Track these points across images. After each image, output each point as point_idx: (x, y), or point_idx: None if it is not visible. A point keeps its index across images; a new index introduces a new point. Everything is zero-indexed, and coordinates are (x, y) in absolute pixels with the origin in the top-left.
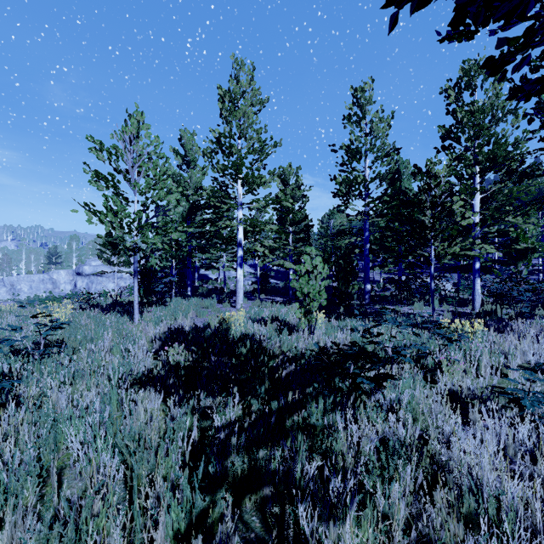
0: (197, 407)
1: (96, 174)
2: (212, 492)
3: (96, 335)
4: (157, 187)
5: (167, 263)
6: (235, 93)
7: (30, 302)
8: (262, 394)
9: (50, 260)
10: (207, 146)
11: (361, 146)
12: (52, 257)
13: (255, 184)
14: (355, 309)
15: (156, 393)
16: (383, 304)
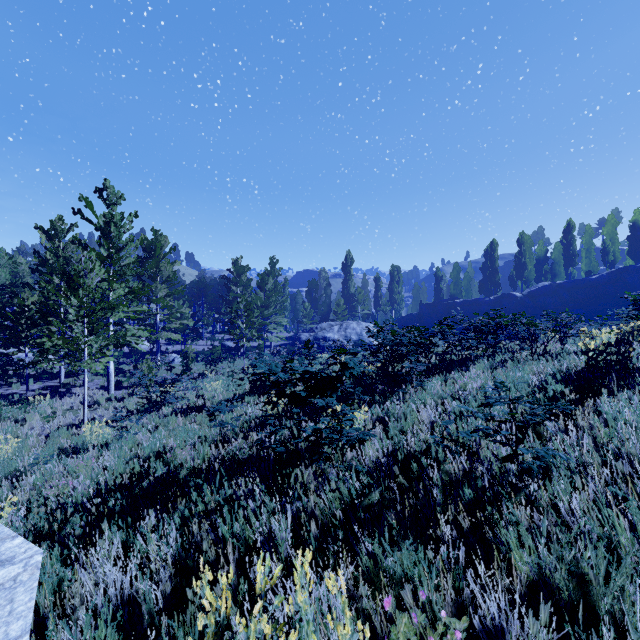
0: None
1: None
2: None
3: None
4: None
5: None
6: None
7: None
8: None
9: None
10: None
11: None
12: None
13: None
14: None
15: None
16: None
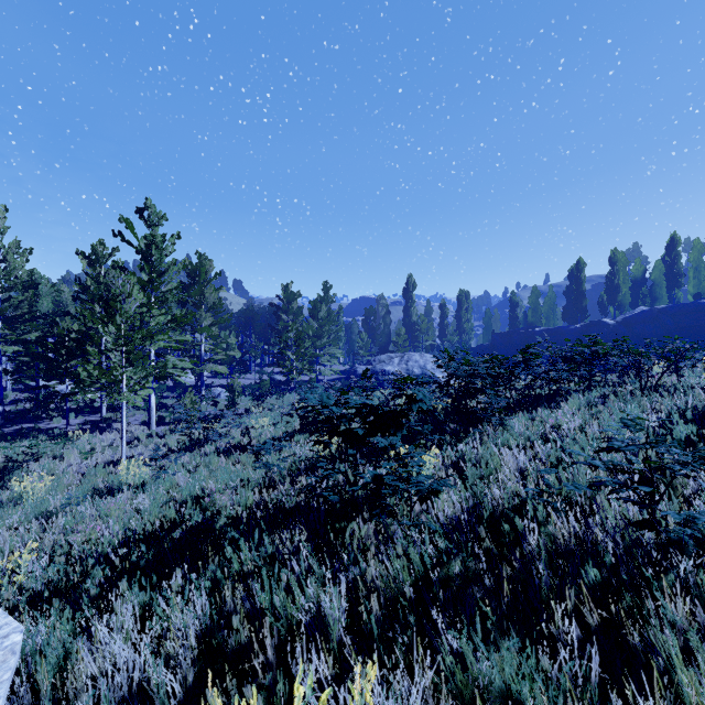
0: None
1: None
2: None
3: None
4: None
5: None
6: None
7: None
8: None
9: None
10: None
11: None
12: None
13: None
14: None
15: None
16: (21, 423)
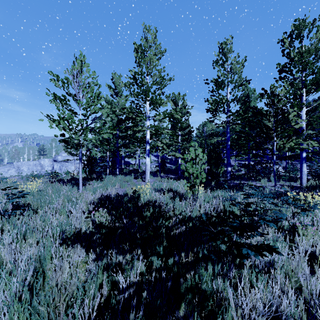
0: (110, 263)
1: (54, 96)
2: None
3: (52, 200)
4: (93, 104)
5: (103, 154)
6: (144, 47)
7: (3, 179)
8: (160, 252)
9: (40, 153)
10: (127, 81)
11: (225, 79)
12: (41, 151)
13: (157, 104)
14: None
15: (82, 248)
16: (239, 180)
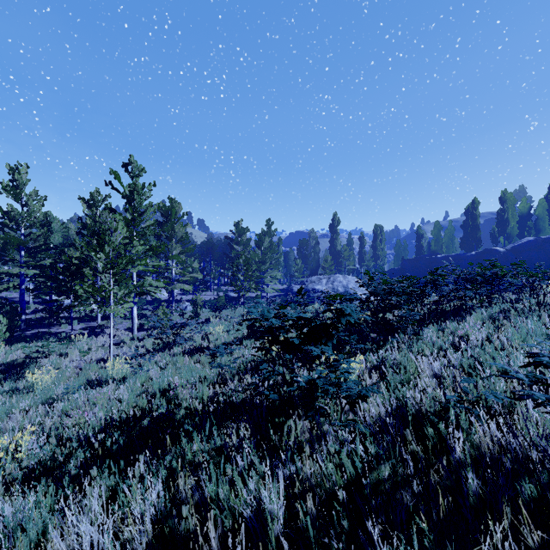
0: None
1: None
2: (13, 381)
3: None
4: None
5: None
6: None
7: None
8: None
9: None
10: None
11: (19, 216)
12: None
13: None
14: (16, 336)
15: None
16: (38, 328)
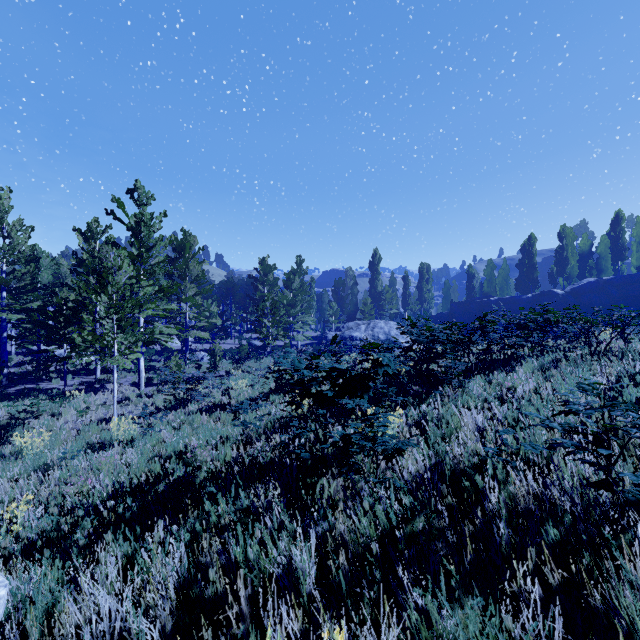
0: None
1: None
2: None
3: None
4: None
5: None
6: None
7: None
8: None
9: None
10: None
11: None
12: None
13: None
14: None
15: None
16: (24, 384)
